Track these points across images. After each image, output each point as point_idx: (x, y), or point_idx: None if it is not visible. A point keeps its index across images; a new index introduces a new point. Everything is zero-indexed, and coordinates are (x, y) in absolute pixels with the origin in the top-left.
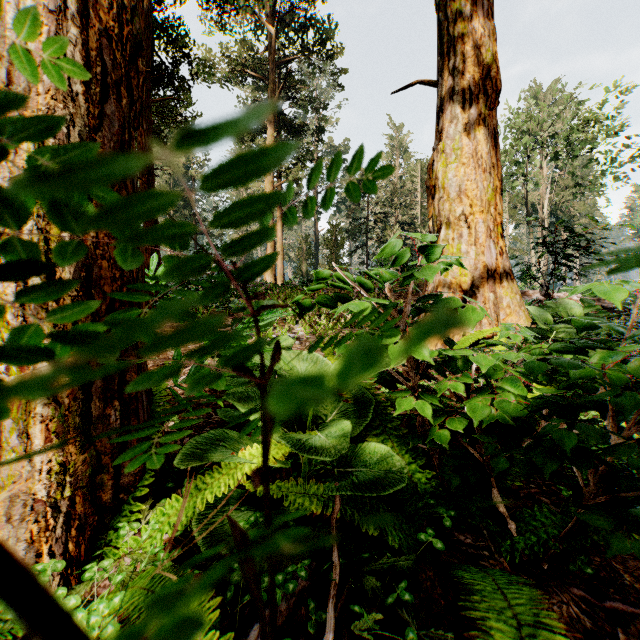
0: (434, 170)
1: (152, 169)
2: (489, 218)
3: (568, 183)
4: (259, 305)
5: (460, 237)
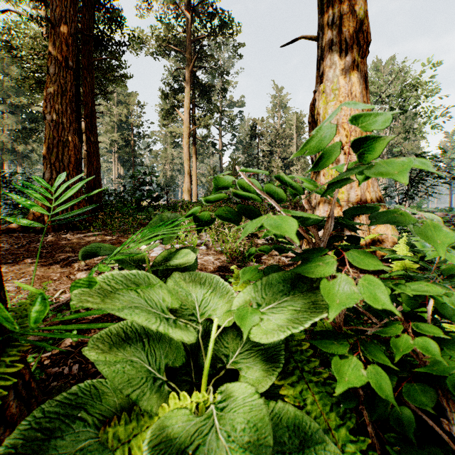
0: (316, 107)
1: (94, 112)
2: None
3: (400, 130)
4: (163, 218)
5: (338, 162)
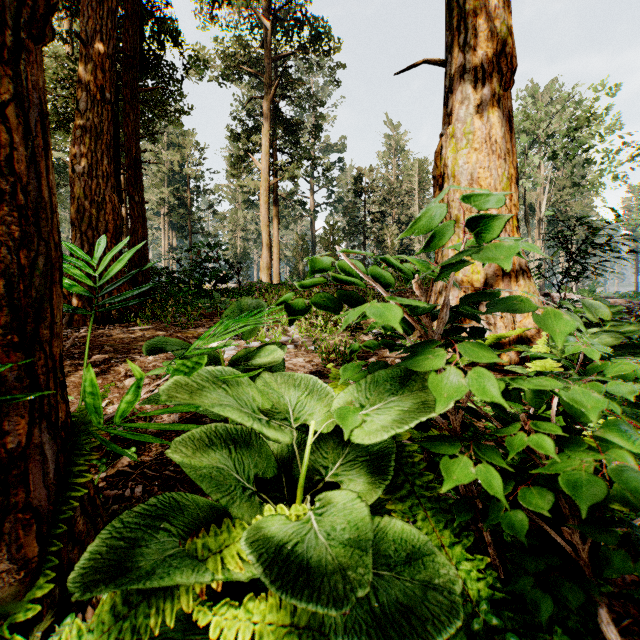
0: (443, 157)
1: (139, 162)
2: (504, 209)
3: (565, 183)
4: (242, 306)
5: None
